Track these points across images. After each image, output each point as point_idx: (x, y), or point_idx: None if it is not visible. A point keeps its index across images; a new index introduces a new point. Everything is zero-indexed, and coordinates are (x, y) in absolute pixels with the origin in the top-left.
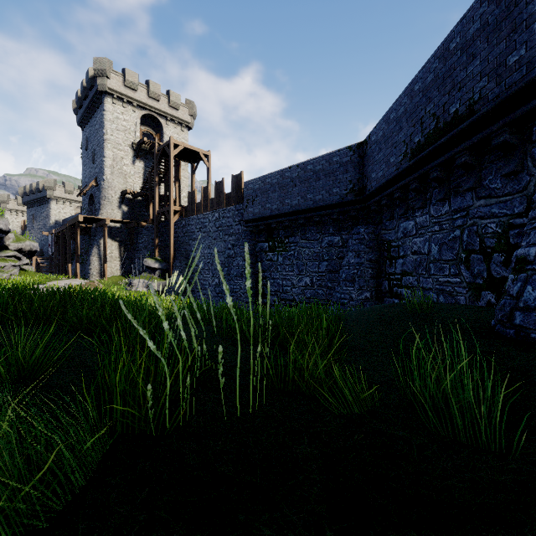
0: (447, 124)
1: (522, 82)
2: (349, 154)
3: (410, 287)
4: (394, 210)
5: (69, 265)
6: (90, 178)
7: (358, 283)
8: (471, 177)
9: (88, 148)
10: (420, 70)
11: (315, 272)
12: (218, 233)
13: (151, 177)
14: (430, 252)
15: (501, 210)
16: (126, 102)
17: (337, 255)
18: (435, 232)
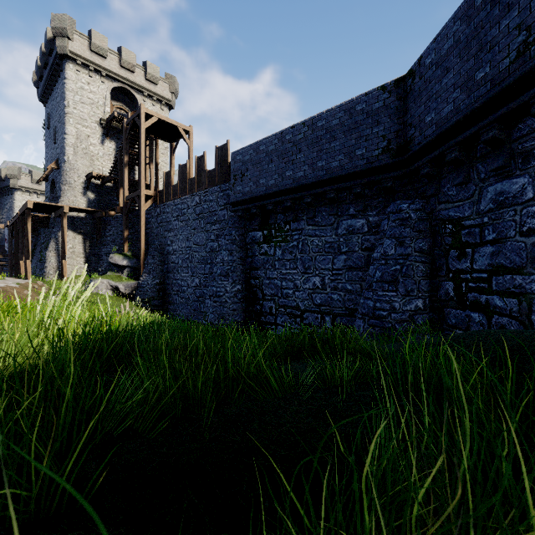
0: None
1: None
2: (382, 97)
3: (517, 294)
4: (469, 168)
5: (20, 262)
6: (52, 161)
7: (404, 285)
8: None
9: (50, 126)
10: None
11: (327, 270)
12: (198, 221)
13: (120, 158)
14: None
15: None
16: (92, 70)
17: (360, 246)
18: None
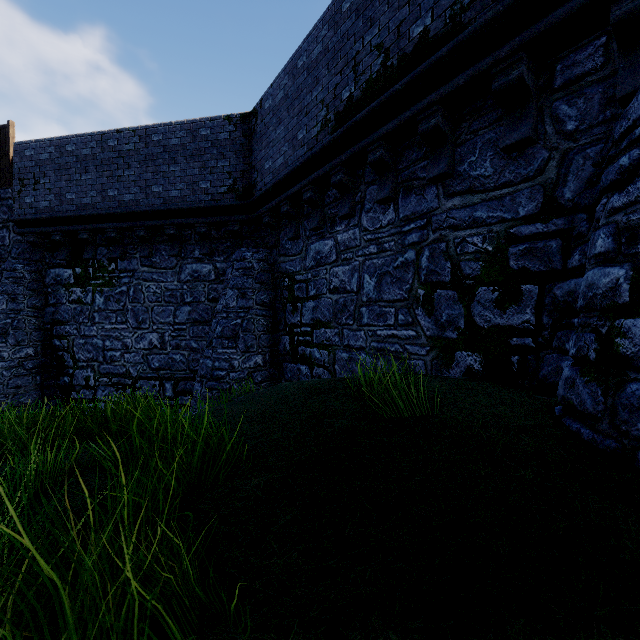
0: (406, 57)
1: None
2: (228, 128)
3: (328, 346)
4: (299, 224)
5: None
6: None
7: (244, 341)
8: (440, 157)
9: None
10: None
11: (168, 324)
12: None
13: None
14: (361, 288)
15: (492, 213)
16: None
17: (207, 296)
18: (371, 255)
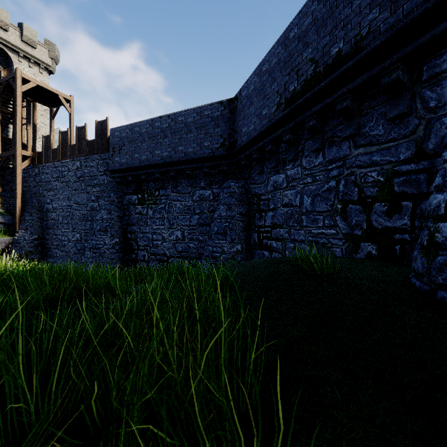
0: (328, 66)
1: (428, 2)
2: (220, 109)
3: (281, 239)
4: (263, 164)
5: None
6: None
7: (230, 236)
8: (350, 124)
9: None
10: (296, 16)
11: (186, 226)
12: (79, 183)
13: None
14: (302, 204)
15: (383, 158)
16: None
17: (208, 209)
18: (308, 184)
